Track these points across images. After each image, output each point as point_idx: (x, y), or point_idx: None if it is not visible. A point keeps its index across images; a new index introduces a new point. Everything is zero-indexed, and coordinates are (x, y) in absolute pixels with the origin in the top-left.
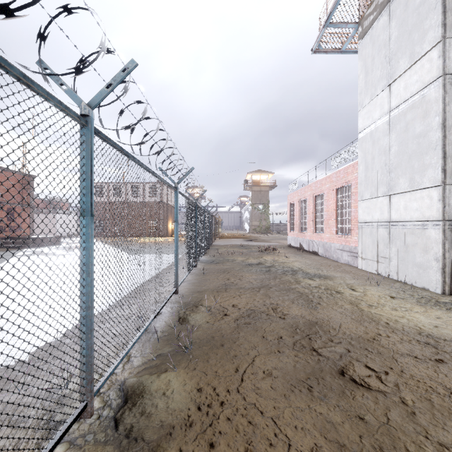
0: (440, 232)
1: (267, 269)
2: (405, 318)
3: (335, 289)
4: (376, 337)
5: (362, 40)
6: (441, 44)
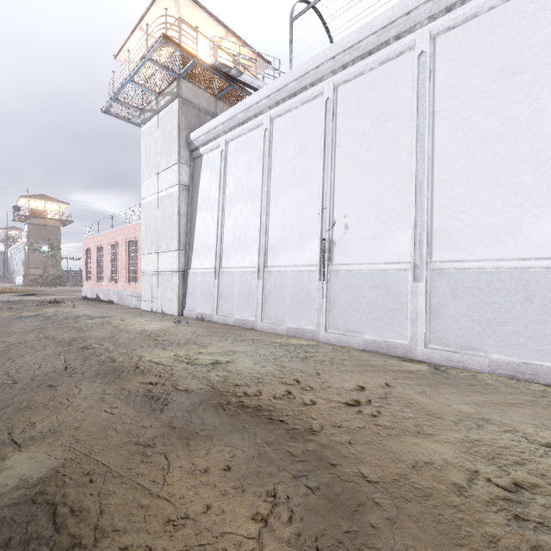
0: (178, 278)
1: (46, 318)
2: (141, 327)
3: (109, 322)
4: (115, 336)
5: (144, 126)
6: (178, 165)
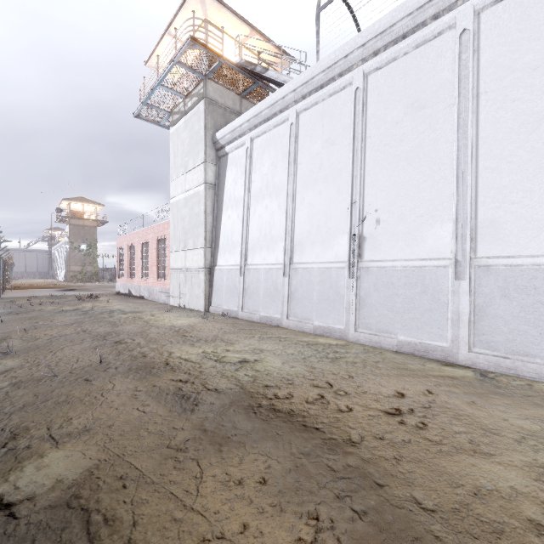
0: (204, 275)
1: (84, 312)
2: (170, 323)
3: (140, 317)
4: (146, 331)
5: (172, 128)
6: (205, 164)
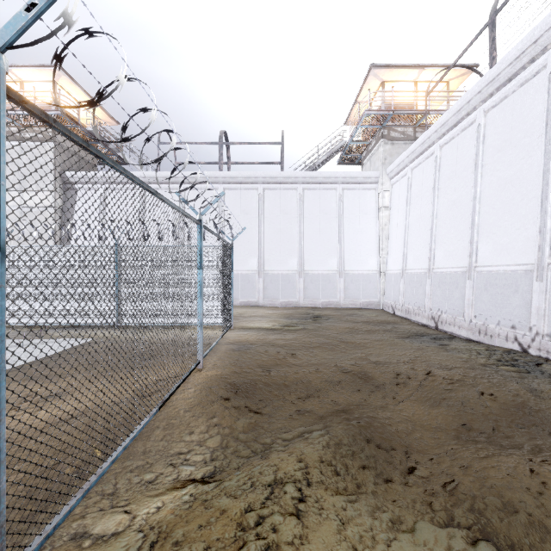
0: None
1: None
2: None
3: None
4: None
5: None
6: (54, 193)
